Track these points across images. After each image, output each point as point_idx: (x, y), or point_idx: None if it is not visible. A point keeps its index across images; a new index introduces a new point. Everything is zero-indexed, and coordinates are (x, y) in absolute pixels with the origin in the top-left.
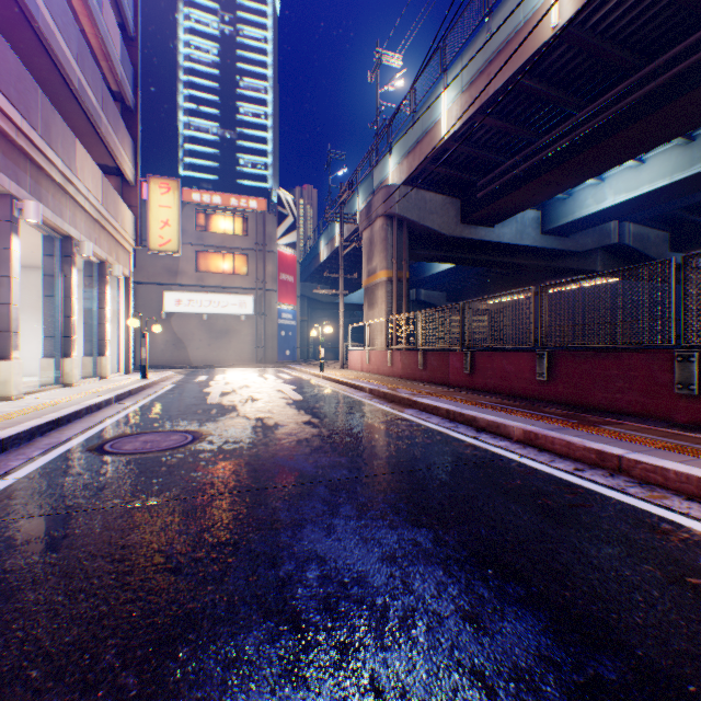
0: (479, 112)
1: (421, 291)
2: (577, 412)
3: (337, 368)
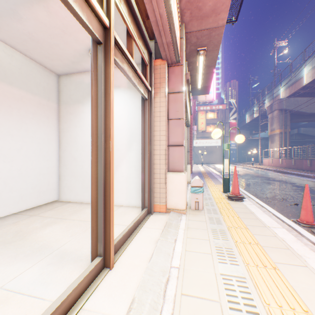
0: None
1: (300, 129)
2: None
3: (257, 165)
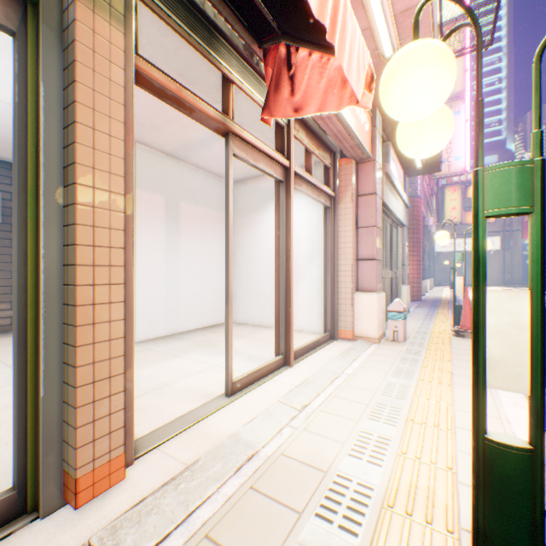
0: None
1: None
2: None
3: None
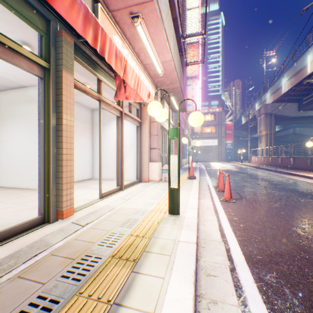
0: (292, 87)
1: (295, 129)
2: (294, 169)
3: (247, 162)
